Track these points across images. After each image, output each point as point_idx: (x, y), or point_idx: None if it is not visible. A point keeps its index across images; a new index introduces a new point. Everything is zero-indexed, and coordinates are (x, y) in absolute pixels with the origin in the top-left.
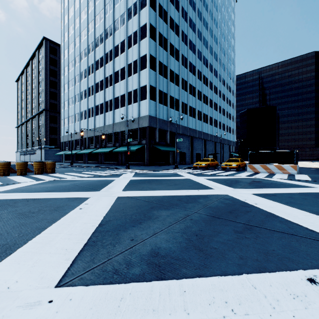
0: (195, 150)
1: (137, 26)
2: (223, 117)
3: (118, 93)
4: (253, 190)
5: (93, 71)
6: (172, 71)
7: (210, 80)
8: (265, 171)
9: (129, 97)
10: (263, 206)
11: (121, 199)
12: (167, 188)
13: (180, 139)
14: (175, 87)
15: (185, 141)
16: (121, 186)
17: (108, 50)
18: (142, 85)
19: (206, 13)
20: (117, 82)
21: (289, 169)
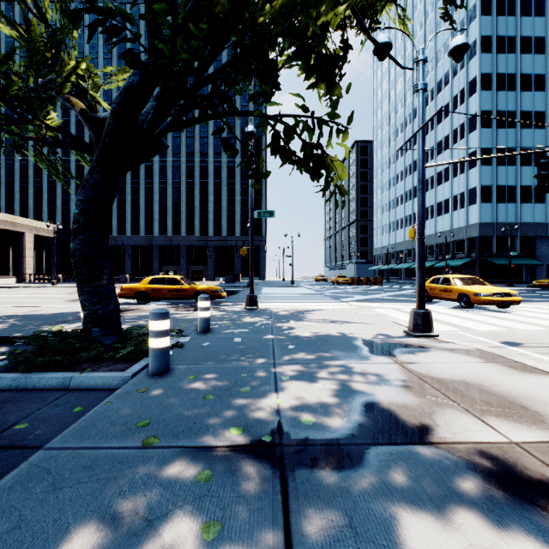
0: None
1: (464, 117)
2: None
3: (441, 197)
4: None
5: (411, 173)
6: (526, 150)
7: None
8: None
9: (455, 202)
10: None
11: None
12: None
13: (514, 253)
14: (535, 170)
15: None
16: None
17: (429, 147)
18: (470, 187)
19: None
20: (440, 185)
21: None
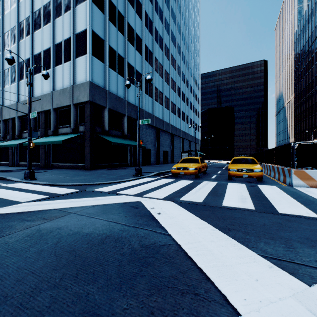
0: (162, 146)
1: None
2: (190, 111)
3: (40, 47)
4: None
5: (0, 13)
6: (131, 28)
7: (178, 64)
8: None
9: (58, 53)
10: None
11: None
12: None
13: (146, 120)
14: (136, 54)
15: (150, 134)
16: None
17: None
18: (78, 30)
19: None
20: (38, 28)
21: None
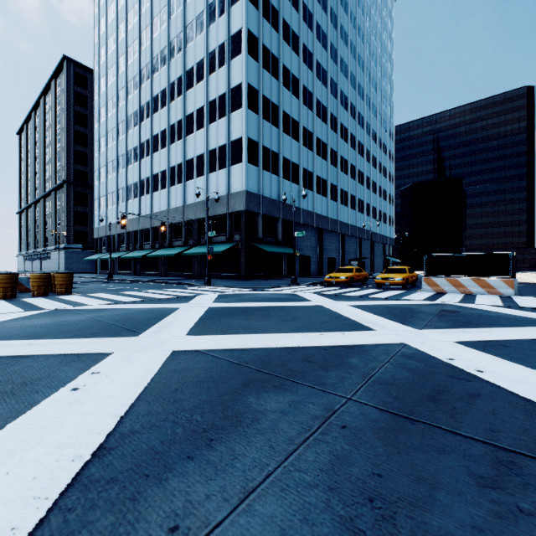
0: (326, 252)
1: (225, 34)
2: (374, 196)
3: (193, 152)
4: (455, 332)
5: (150, 114)
6: (286, 114)
7: (351, 133)
8: (455, 290)
9: (212, 160)
10: (502, 379)
11: (179, 357)
12: (279, 327)
13: (301, 233)
14: (292, 143)
15: (309, 237)
16: (187, 322)
17: (176, 77)
18: (234, 138)
19: (345, 17)
20: (191, 133)
21: (501, 286)
